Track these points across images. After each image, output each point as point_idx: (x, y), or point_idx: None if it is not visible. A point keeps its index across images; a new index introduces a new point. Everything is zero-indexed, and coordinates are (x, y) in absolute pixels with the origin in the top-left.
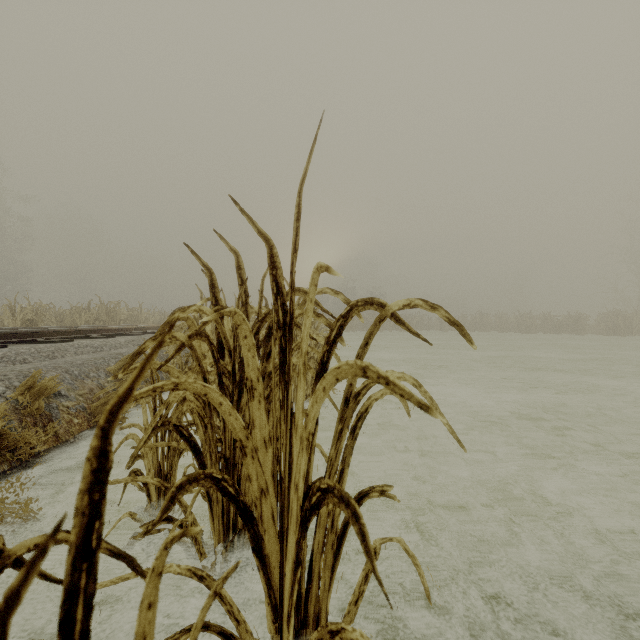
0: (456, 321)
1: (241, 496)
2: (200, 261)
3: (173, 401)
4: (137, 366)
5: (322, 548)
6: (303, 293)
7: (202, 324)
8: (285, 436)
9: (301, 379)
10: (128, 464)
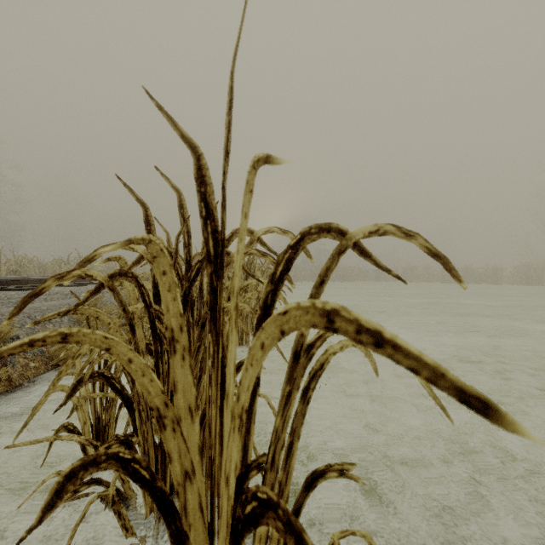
0: (439, 252)
1: (158, 481)
2: (134, 195)
3: (94, 352)
4: (61, 311)
5: (265, 544)
6: (249, 233)
7: (132, 263)
8: (215, 403)
9: (232, 329)
10: (17, 436)
